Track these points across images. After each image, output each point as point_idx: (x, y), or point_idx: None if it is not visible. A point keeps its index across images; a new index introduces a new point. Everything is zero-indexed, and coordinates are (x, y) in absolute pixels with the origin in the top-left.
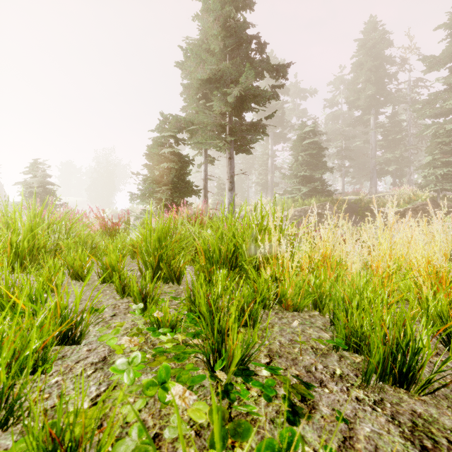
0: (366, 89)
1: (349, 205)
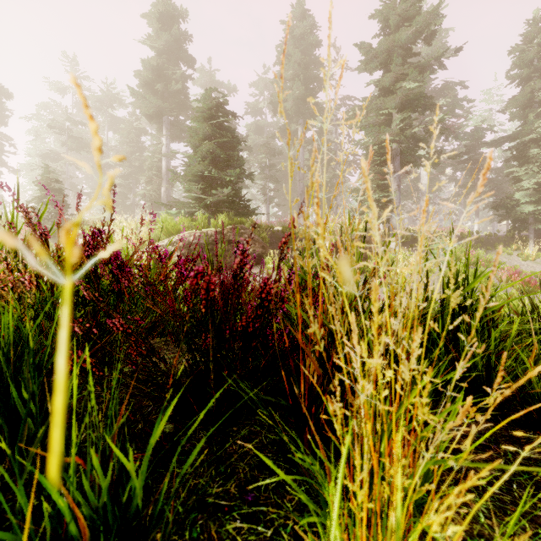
0: (295, 86)
1: (276, 234)
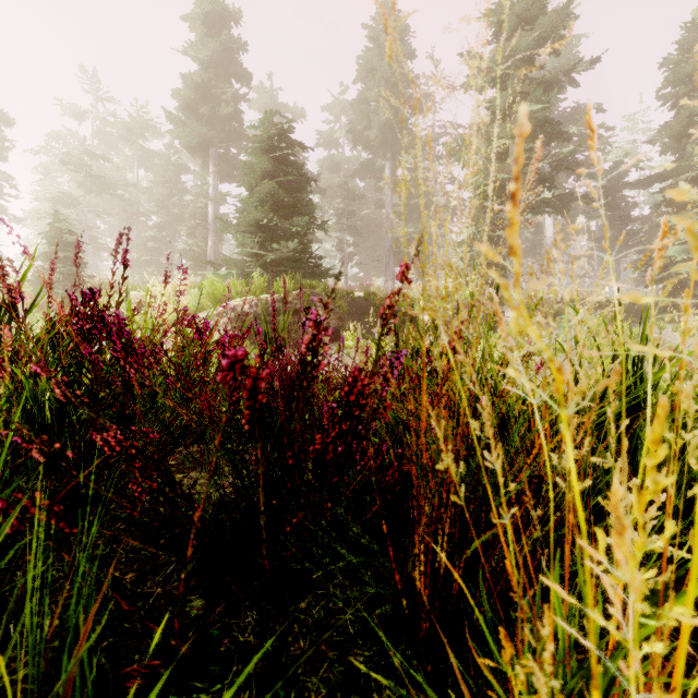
0: (381, 110)
1: (356, 302)
